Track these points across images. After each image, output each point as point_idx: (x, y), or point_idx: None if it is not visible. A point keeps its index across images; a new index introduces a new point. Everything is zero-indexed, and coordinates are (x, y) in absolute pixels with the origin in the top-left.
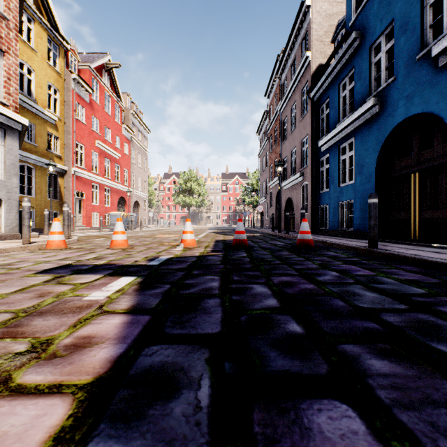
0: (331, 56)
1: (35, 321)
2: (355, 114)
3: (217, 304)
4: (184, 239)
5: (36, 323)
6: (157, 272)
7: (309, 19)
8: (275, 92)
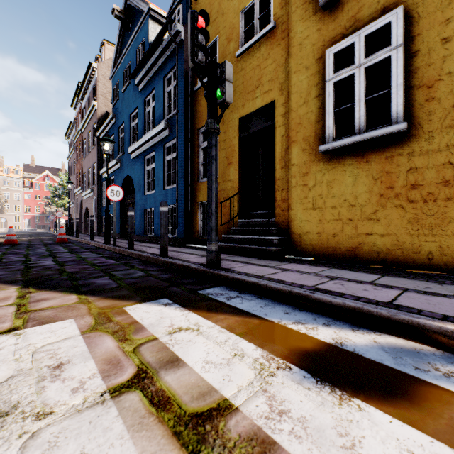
0: (103, 119)
1: None
2: (112, 163)
3: None
4: None
5: None
6: None
7: (96, 77)
8: (80, 109)
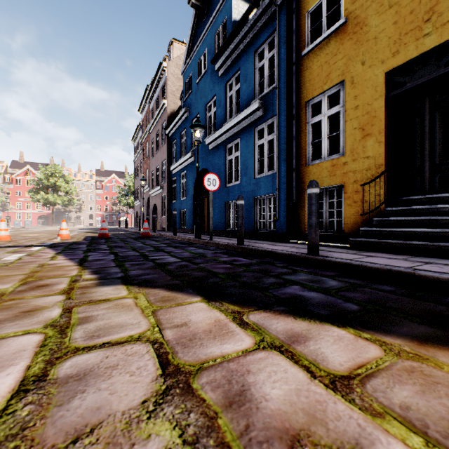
0: (175, 115)
1: (20, 252)
2: (185, 158)
3: (85, 248)
4: (61, 234)
5: (21, 252)
6: (52, 245)
7: (166, 76)
8: (147, 112)
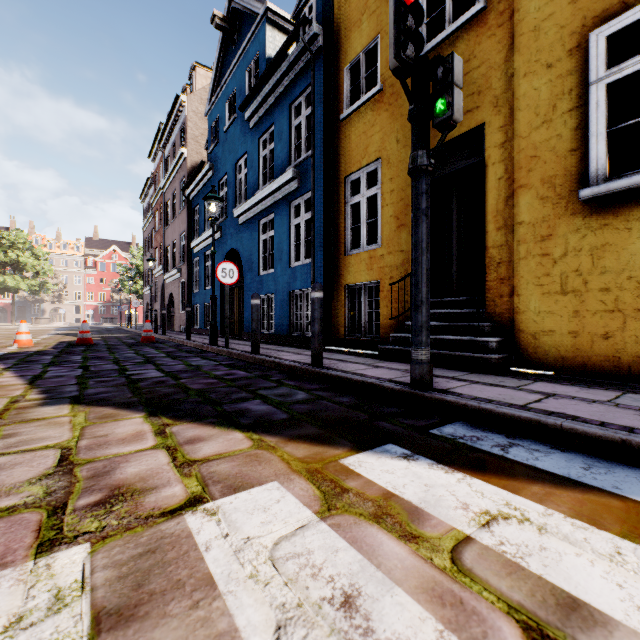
0: (196, 171)
1: None
2: (209, 232)
3: (48, 360)
4: (18, 339)
5: None
6: (2, 357)
7: (185, 114)
8: (161, 160)
